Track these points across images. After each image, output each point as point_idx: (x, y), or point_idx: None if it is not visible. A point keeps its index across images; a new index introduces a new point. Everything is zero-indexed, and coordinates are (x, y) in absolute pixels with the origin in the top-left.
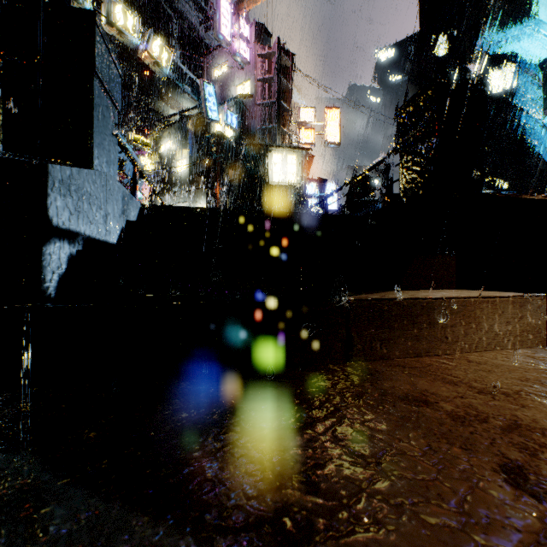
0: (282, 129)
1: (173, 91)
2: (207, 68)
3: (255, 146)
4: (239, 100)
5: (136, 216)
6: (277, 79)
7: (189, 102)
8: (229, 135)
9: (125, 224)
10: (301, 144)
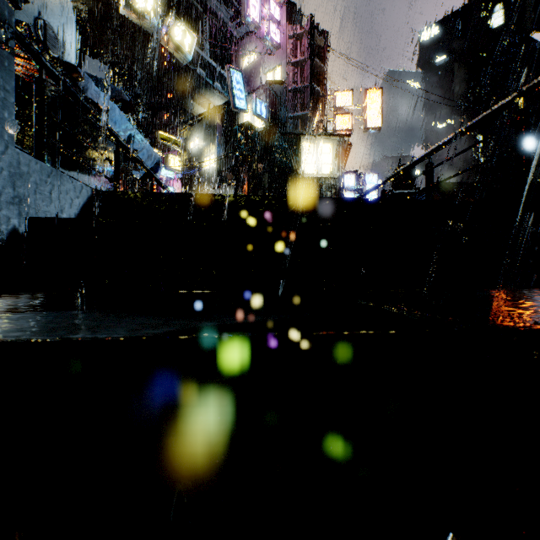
0: (316, 115)
1: (204, 89)
2: (235, 59)
3: (287, 135)
4: (269, 87)
5: (75, 210)
6: (310, 61)
7: (219, 99)
8: (258, 126)
9: (24, 225)
10: (337, 131)
